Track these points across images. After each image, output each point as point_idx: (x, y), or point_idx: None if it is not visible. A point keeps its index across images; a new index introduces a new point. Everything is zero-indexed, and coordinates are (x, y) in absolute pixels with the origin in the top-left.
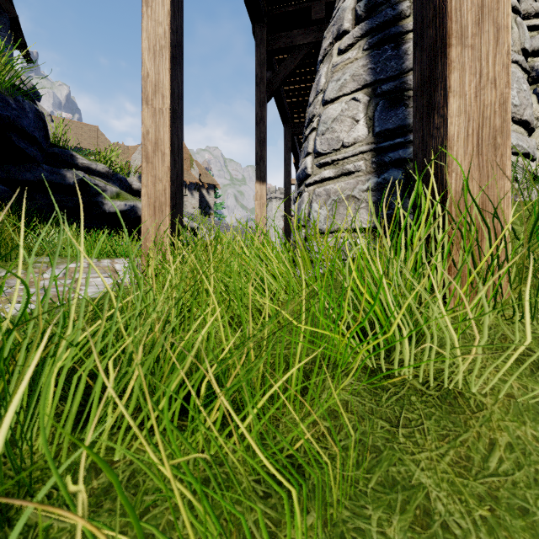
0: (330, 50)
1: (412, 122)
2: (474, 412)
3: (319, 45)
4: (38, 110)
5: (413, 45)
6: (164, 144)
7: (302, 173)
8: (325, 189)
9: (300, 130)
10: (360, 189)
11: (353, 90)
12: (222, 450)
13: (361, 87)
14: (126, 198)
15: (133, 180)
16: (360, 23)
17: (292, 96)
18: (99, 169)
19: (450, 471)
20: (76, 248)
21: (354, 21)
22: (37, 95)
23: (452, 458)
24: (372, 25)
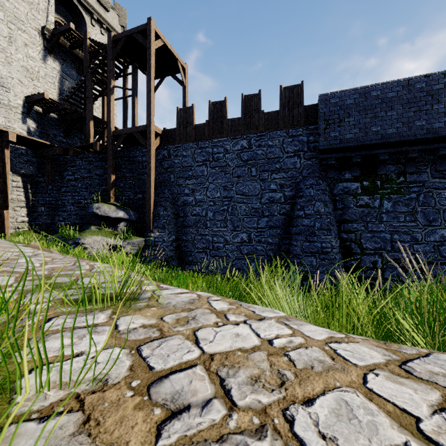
0: None
1: None
2: None
3: None
4: None
5: (0, 216)
6: None
7: None
8: None
9: None
10: None
11: None
12: None
13: None
14: None
15: None
16: None
17: None
18: None
19: None
20: None
21: None
22: None
23: None
24: None
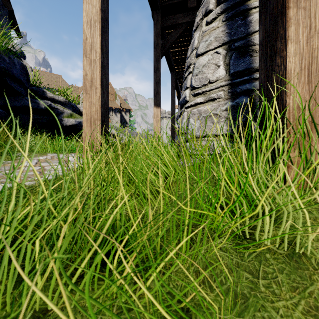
0: (201, 22)
1: (254, 66)
2: (316, 269)
3: (192, 23)
4: (23, 64)
5: (259, 12)
6: (97, 82)
7: (183, 100)
8: (198, 109)
9: (180, 75)
10: (221, 110)
11: (216, 47)
12: (130, 296)
13: (221, 44)
14: (76, 117)
15: (80, 106)
16: (220, 4)
17: (176, 55)
18: (60, 100)
19: (304, 318)
20: (23, 149)
21: (216, 4)
22: (23, 56)
23: (304, 307)
24: (228, 5)
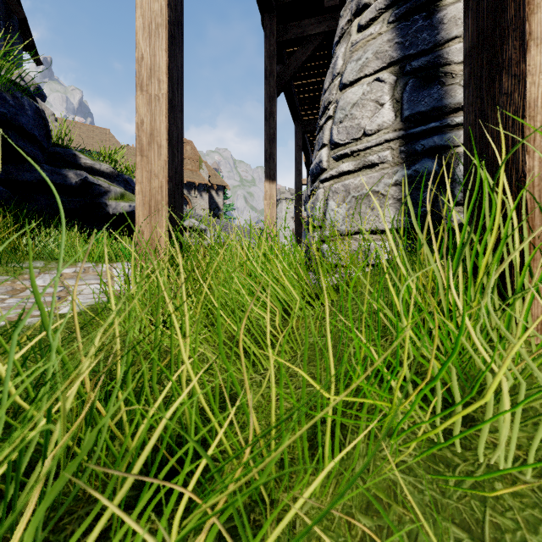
0: (348, 28)
1: (449, 102)
2: None
3: (332, 35)
4: (38, 108)
5: None
6: (161, 135)
7: (316, 167)
8: (343, 184)
9: (311, 127)
10: (386, 184)
11: (376, 70)
12: None
13: (386, 65)
14: (131, 199)
15: None
16: None
17: (303, 91)
18: (103, 169)
19: None
20: None
21: None
22: (42, 95)
23: None
24: None
